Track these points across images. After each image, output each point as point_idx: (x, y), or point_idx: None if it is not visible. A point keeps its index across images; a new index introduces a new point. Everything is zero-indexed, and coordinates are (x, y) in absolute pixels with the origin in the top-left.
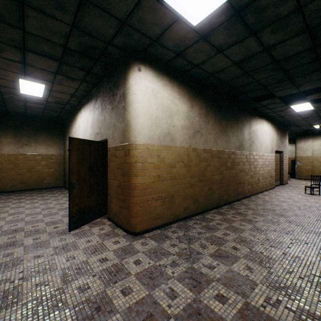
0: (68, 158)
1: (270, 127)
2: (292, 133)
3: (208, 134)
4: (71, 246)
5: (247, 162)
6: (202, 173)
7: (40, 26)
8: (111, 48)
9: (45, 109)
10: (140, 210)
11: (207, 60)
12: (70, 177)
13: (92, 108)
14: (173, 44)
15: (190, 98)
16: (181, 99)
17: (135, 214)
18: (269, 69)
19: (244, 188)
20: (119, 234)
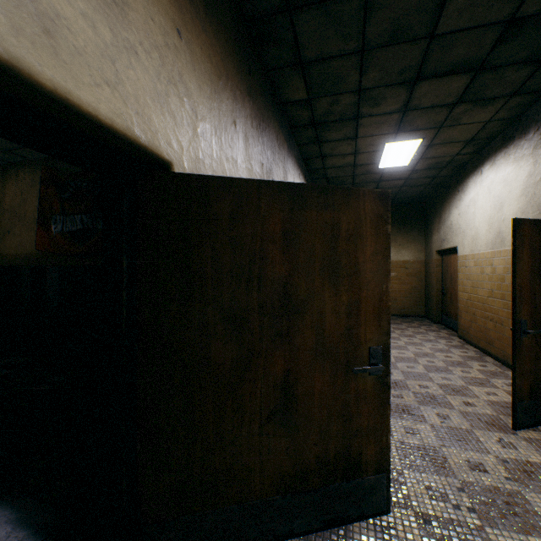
0: (436, 266)
1: None
2: None
3: None
4: None
5: None
6: None
7: (470, 1)
8: None
9: (402, 186)
10: None
11: None
12: (515, 308)
13: (524, 151)
14: None
15: None
16: None
17: None
18: None
19: None
20: None
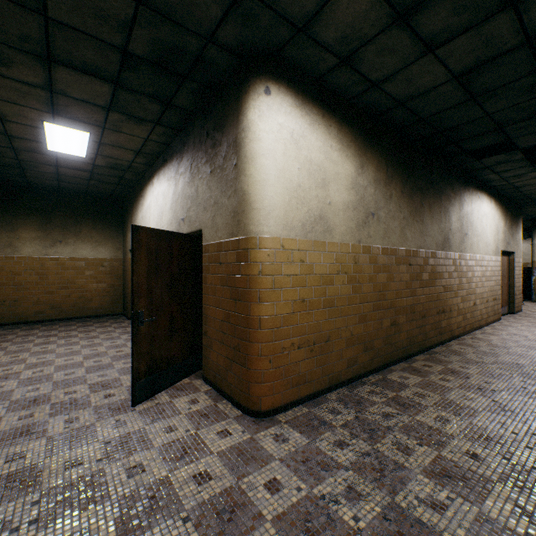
0: (130, 264)
1: (493, 208)
2: (525, 219)
3: (390, 220)
4: (136, 440)
5: (455, 273)
6: (379, 293)
7: (76, 4)
8: (213, 51)
9: (91, 179)
10: (268, 369)
11: (400, 72)
12: (134, 302)
13: (172, 174)
14: (337, 36)
15: (358, 150)
16: (343, 152)
17: (258, 377)
18: (521, 88)
19: (451, 321)
20: (228, 414)
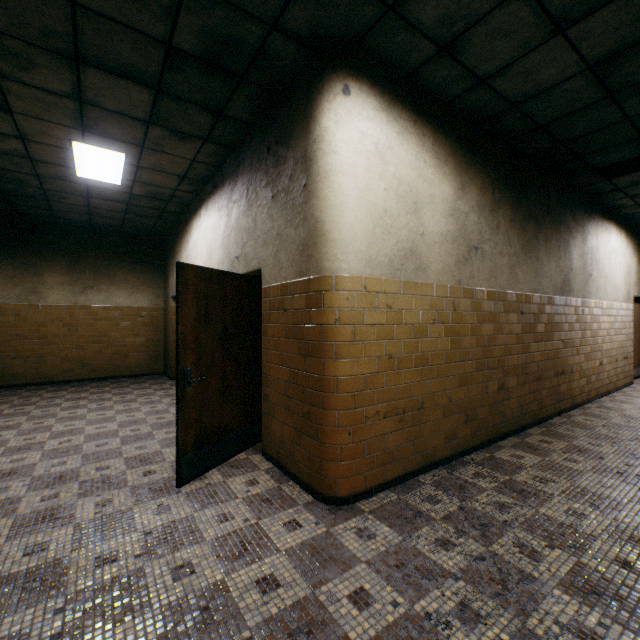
0: (173, 314)
1: (623, 242)
2: None
3: (497, 256)
4: (183, 531)
5: (577, 324)
6: (484, 349)
7: None
8: (277, 42)
9: (127, 212)
10: (347, 443)
11: (516, 63)
12: (180, 357)
13: (224, 202)
14: (438, 15)
15: (458, 167)
16: (440, 168)
17: (335, 453)
18: None
19: (572, 385)
20: (296, 499)
